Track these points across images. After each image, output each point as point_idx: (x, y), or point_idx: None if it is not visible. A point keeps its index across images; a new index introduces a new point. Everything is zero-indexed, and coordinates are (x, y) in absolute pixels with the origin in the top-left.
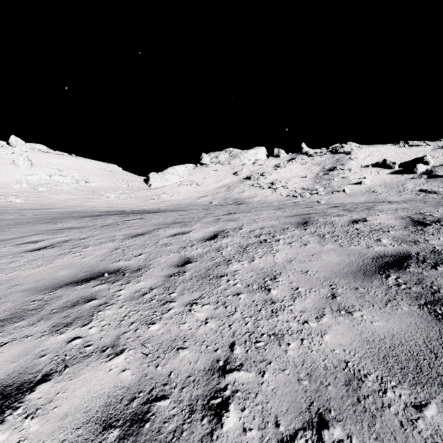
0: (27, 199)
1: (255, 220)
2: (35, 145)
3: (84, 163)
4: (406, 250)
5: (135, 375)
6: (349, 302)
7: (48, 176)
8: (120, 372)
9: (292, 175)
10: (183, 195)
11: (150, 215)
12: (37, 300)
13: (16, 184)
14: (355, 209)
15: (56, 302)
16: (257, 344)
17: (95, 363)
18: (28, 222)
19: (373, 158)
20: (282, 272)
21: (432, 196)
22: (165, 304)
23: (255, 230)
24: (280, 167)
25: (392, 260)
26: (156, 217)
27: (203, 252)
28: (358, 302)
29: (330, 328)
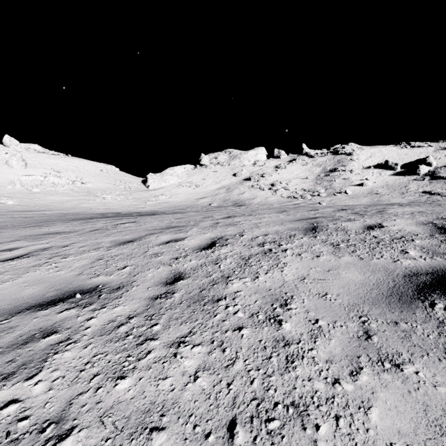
0: (20, 200)
1: (256, 225)
2: (30, 144)
3: (80, 164)
4: (443, 265)
5: None
6: (391, 347)
7: (42, 177)
8: None
9: (293, 176)
10: (182, 196)
11: (145, 218)
12: None
13: (9, 185)
14: (365, 212)
15: (5, 337)
16: (270, 424)
17: None
18: (13, 226)
19: (375, 159)
20: (294, 295)
21: (437, 198)
22: (143, 344)
23: (258, 237)
24: (281, 168)
25: (431, 280)
26: (150, 221)
27: (197, 265)
28: (405, 346)
29: (375, 395)
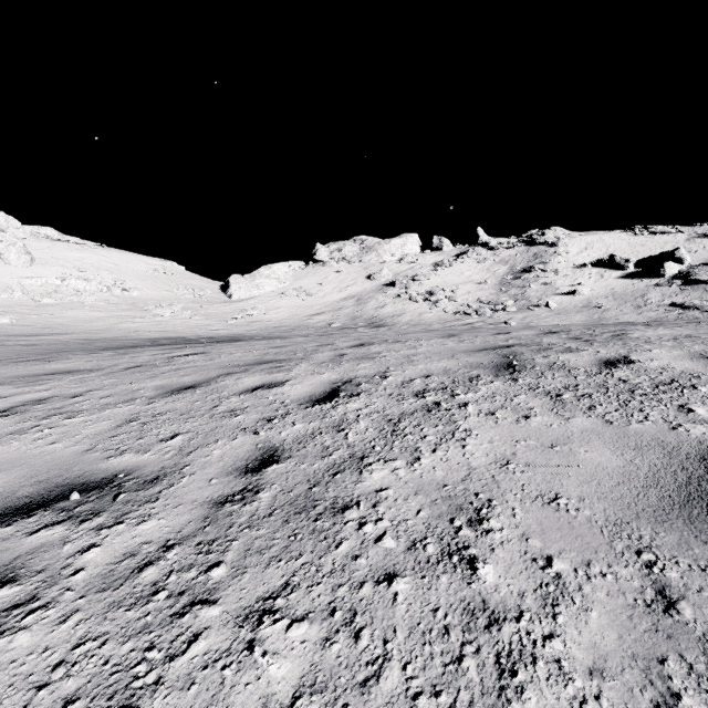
0: (21, 317)
1: (409, 358)
2: (39, 228)
3: (121, 259)
4: None
5: None
6: None
7: (58, 280)
8: None
9: (462, 280)
10: (285, 312)
11: (221, 347)
12: None
13: (3, 293)
14: (593, 337)
15: None
16: None
17: None
18: None
19: (593, 252)
20: (494, 498)
21: (693, 315)
22: (185, 614)
23: (414, 379)
24: (443, 266)
25: None
26: (229, 351)
27: (306, 432)
28: None
29: None
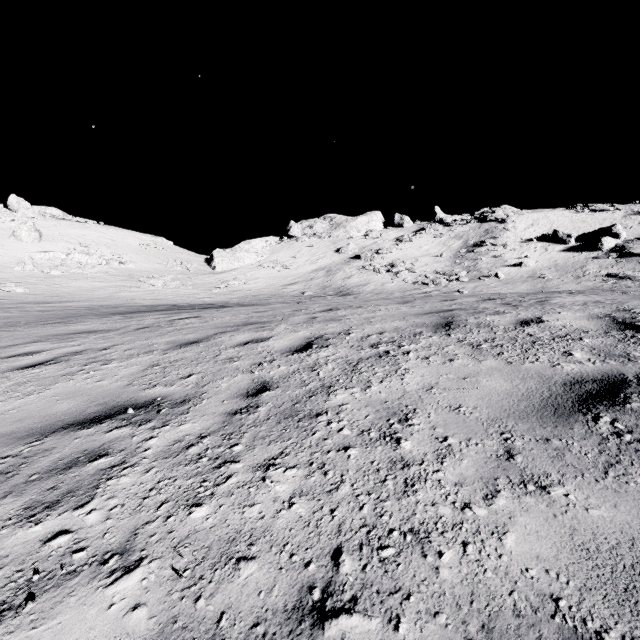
0: (33, 287)
1: (369, 320)
2: (46, 208)
3: (117, 235)
4: (617, 370)
5: (154, 620)
6: (538, 467)
7: (64, 254)
8: (126, 612)
9: (421, 253)
10: (263, 282)
11: (212, 312)
12: (11, 455)
13: (17, 266)
14: (520, 303)
15: (41, 461)
16: (383, 552)
17: (84, 590)
18: (28, 322)
19: (538, 228)
20: (418, 408)
21: (626, 284)
22: (221, 467)
23: (371, 335)
24: (404, 241)
25: (598, 388)
26: (219, 315)
27: (288, 372)
28: (555, 466)
29: (513, 520)
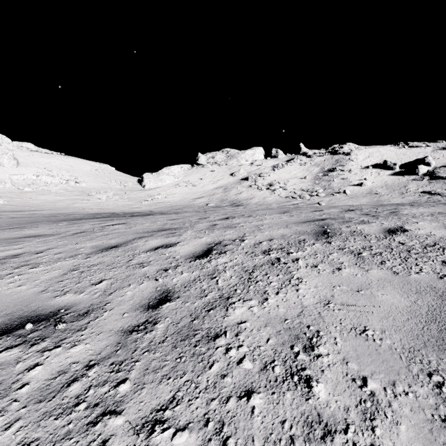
0: (10, 200)
1: (258, 227)
2: (23, 143)
3: (74, 163)
4: None
5: None
6: None
7: (34, 176)
8: None
9: (291, 176)
10: (178, 196)
11: (137, 219)
12: None
13: None
14: (377, 213)
15: None
16: None
17: None
18: None
19: (373, 159)
20: (321, 329)
21: (437, 198)
22: (97, 423)
23: (262, 242)
24: (278, 167)
25: None
26: (141, 222)
27: (190, 279)
28: None
29: None
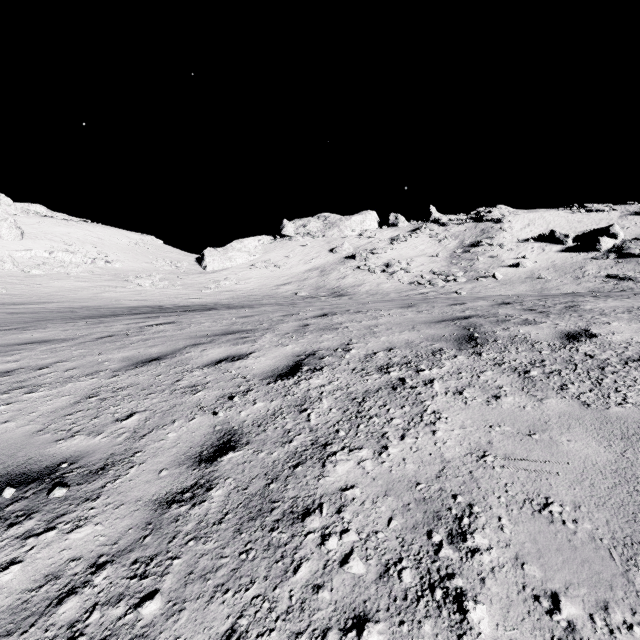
0: (10, 287)
1: (371, 329)
2: (30, 205)
3: (104, 234)
4: None
5: None
6: None
7: (46, 253)
8: None
9: (416, 253)
10: (255, 282)
11: (192, 316)
12: None
13: None
14: (547, 309)
15: None
16: None
17: None
18: None
19: (535, 228)
20: (475, 502)
21: (628, 285)
22: None
23: (376, 353)
24: (399, 240)
25: None
26: (199, 320)
27: (266, 412)
28: None
29: None
